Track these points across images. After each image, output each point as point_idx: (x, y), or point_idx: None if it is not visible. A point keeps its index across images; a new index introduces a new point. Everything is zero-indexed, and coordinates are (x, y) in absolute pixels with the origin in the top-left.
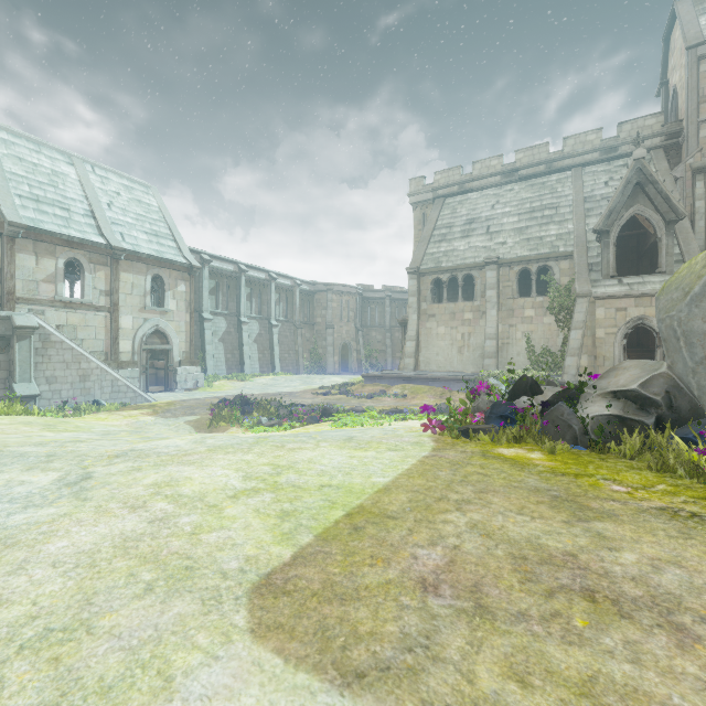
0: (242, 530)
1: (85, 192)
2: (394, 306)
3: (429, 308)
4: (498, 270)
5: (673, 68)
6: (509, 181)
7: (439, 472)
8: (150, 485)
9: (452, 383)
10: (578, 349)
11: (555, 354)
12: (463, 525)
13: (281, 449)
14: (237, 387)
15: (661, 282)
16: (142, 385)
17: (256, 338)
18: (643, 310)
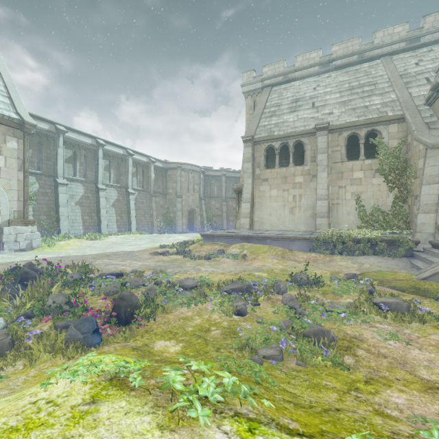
0: None
1: None
2: (228, 182)
3: (262, 173)
4: (328, 135)
5: None
6: (326, 70)
7: None
8: None
9: (291, 242)
10: (435, 204)
11: (386, 213)
12: None
13: None
14: (82, 246)
15: None
16: None
17: (114, 203)
18: None
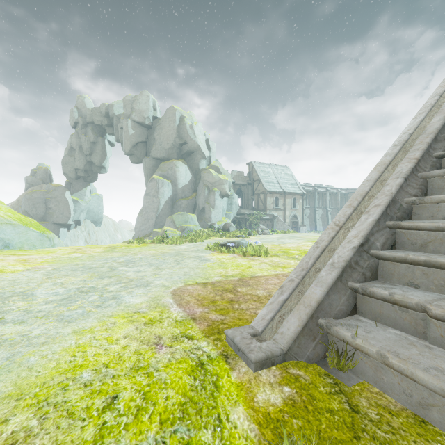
0: None
1: (275, 176)
2: None
3: None
4: None
5: None
6: None
7: None
8: None
9: None
10: None
11: None
12: None
13: None
14: None
15: None
16: None
17: (321, 216)
18: None
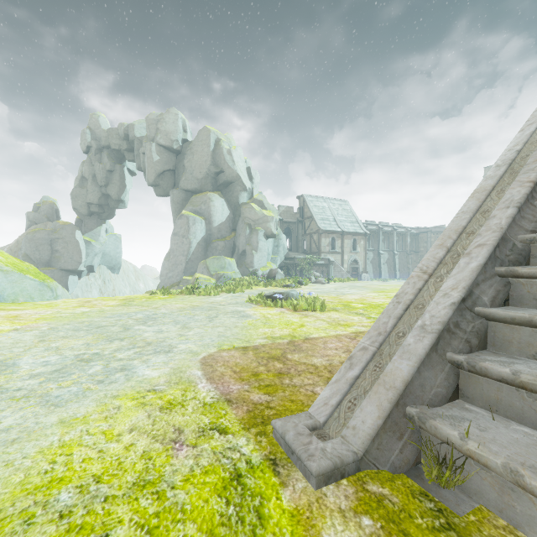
0: None
1: (331, 212)
2: None
3: None
4: None
5: None
6: None
7: None
8: None
9: None
10: None
11: None
12: None
13: None
14: None
15: None
16: None
17: (386, 261)
18: None
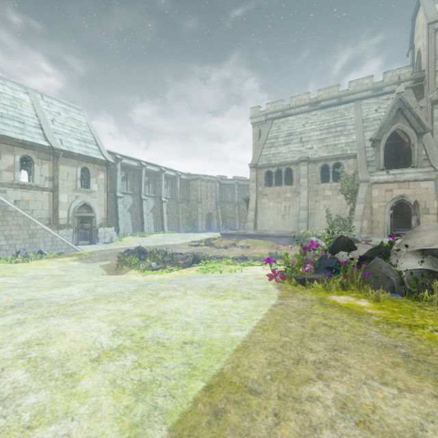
0: (87, 418)
1: (36, 112)
2: (240, 189)
3: (263, 190)
4: (307, 165)
5: (418, 38)
6: (314, 109)
7: (289, 324)
8: (21, 344)
9: (279, 238)
10: (361, 216)
11: (345, 220)
12: (332, 405)
13: (155, 298)
14: (139, 241)
15: (414, 173)
16: (75, 240)
17: (152, 209)
18: (403, 191)
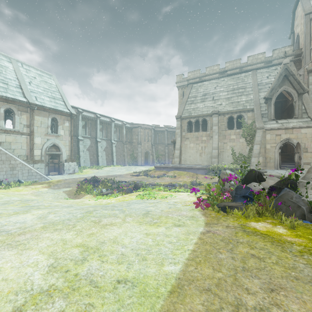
0: None
1: (17, 76)
2: (169, 134)
3: (186, 134)
4: (218, 117)
5: (297, 25)
6: (222, 76)
7: (219, 255)
8: None
9: (197, 170)
10: (258, 154)
11: (245, 156)
12: None
13: (97, 225)
14: (94, 172)
15: (297, 122)
16: (46, 172)
17: (104, 149)
18: (289, 135)
